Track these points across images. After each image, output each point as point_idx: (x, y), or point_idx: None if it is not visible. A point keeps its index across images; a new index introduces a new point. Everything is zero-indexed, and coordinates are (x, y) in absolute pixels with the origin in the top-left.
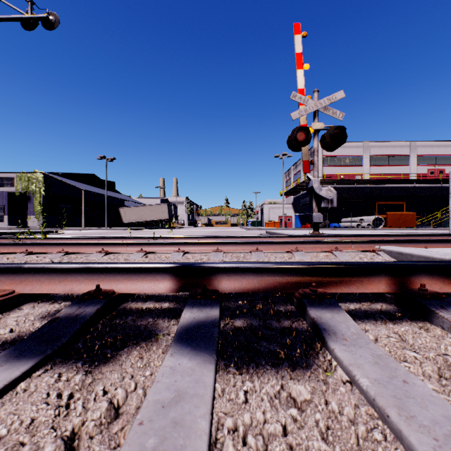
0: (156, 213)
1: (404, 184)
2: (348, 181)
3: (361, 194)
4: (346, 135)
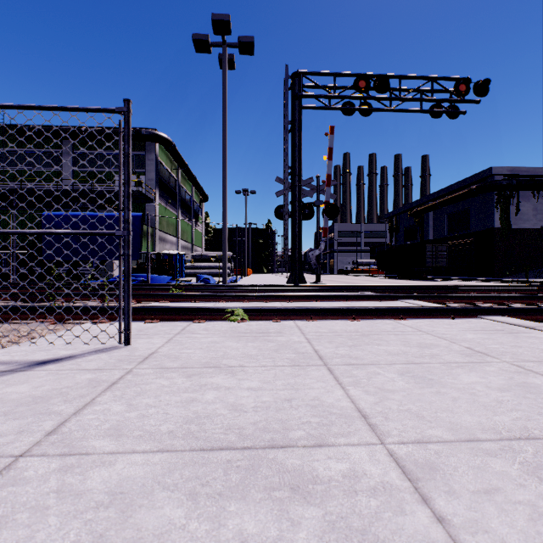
0: None
1: None
2: None
3: None
4: None
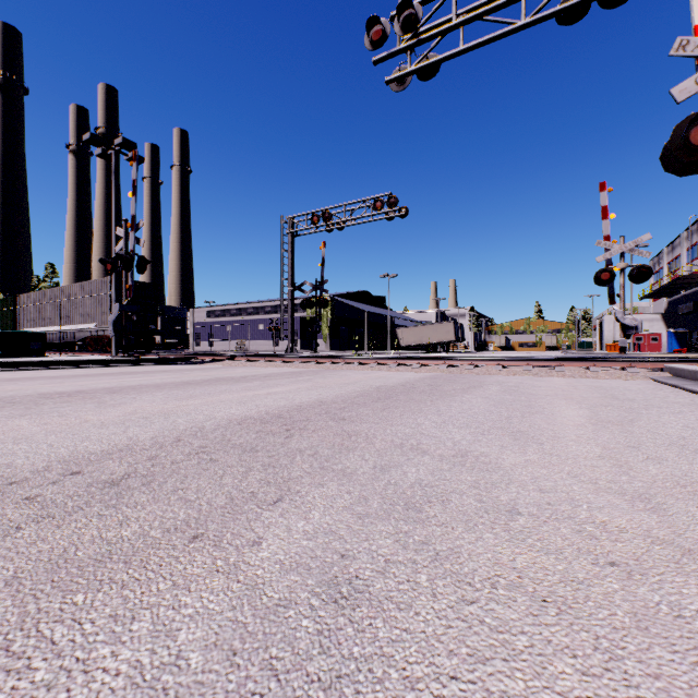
0: (439, 333)
1: None
2: None
3: None
4: (652, 272)
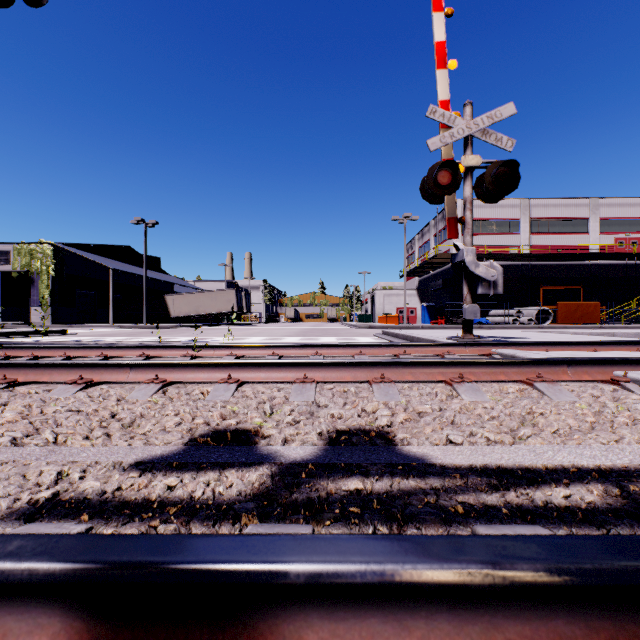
0: (219, 302)
1: (580, 260)
2: (499, 256)
3: (517, 276)
4: (518, 176)
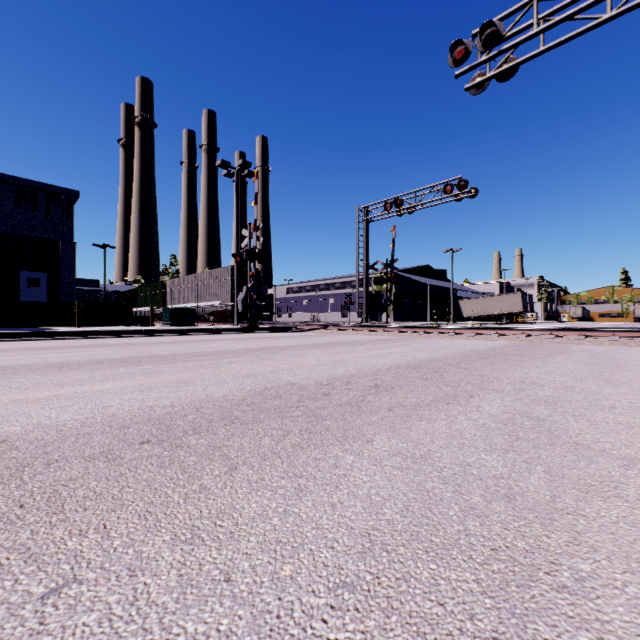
0: (505, 304)
1: None
2: None
3: None
4: None
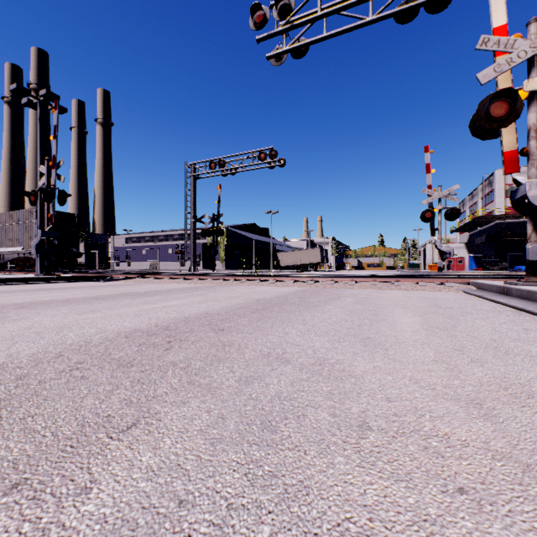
0: (309, 256)
1: None
2: None
3: None
4: (460, 212)
